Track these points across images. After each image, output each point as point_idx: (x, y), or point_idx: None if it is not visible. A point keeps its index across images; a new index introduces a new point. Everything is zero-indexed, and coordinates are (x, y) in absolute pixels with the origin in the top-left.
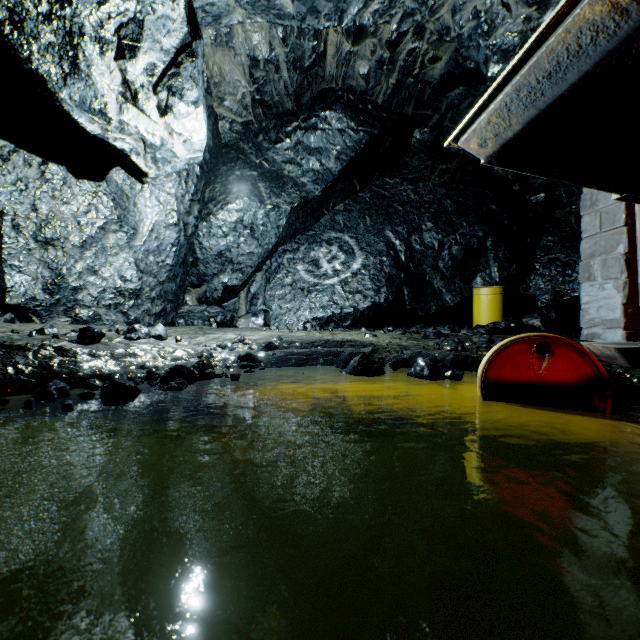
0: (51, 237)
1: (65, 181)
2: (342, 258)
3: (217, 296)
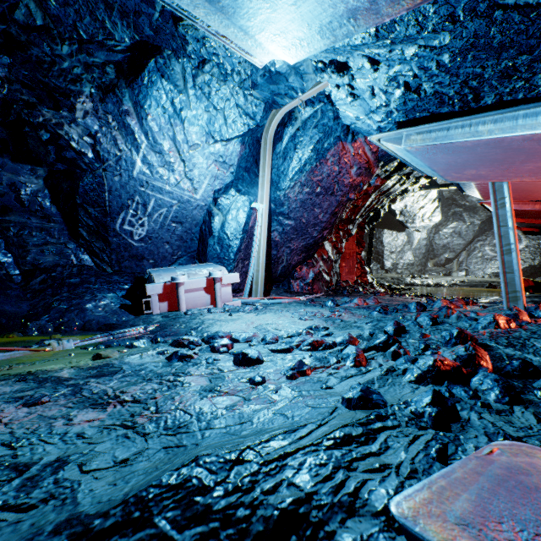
0: (393, 251)
1: (396, 235)
2: None
3: (442, 263)
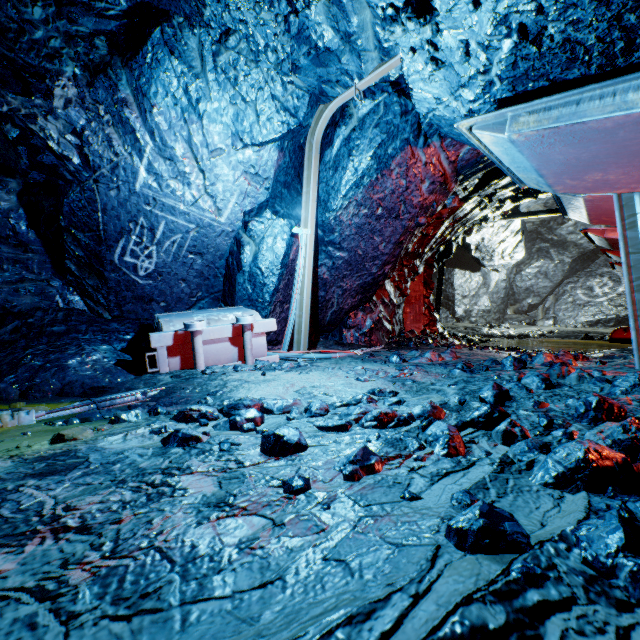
0: (465, 295)
1: (469, 275)
2: (610, 285)
3: (524, 309)
